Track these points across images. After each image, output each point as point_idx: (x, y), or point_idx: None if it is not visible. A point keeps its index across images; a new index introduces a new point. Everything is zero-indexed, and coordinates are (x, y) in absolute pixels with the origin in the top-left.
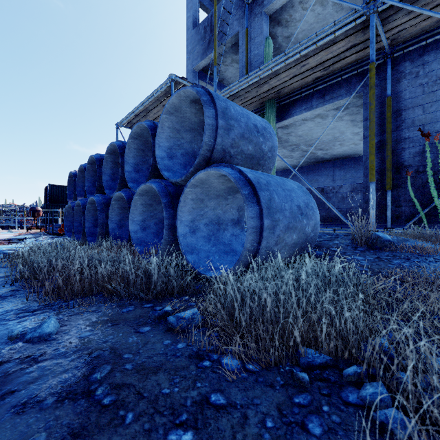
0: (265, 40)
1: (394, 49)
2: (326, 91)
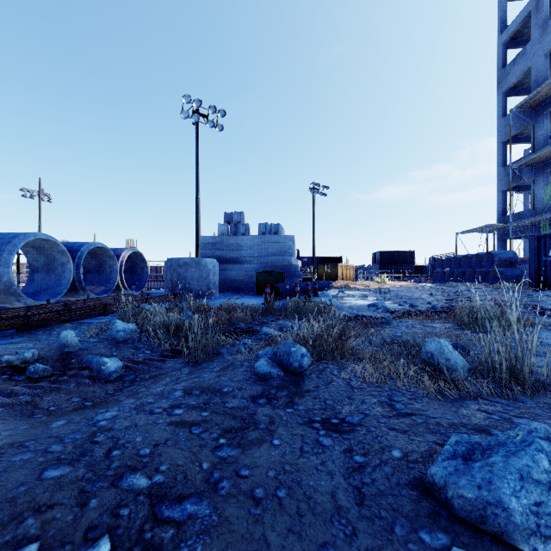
0: (545, 186)
1: None
2: None
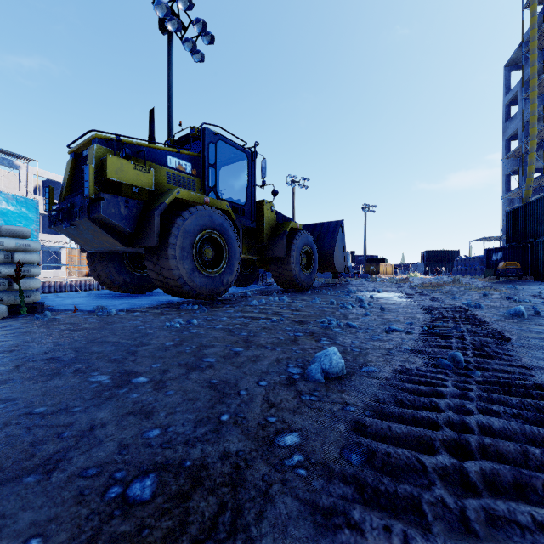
0: None
1: None
2: None
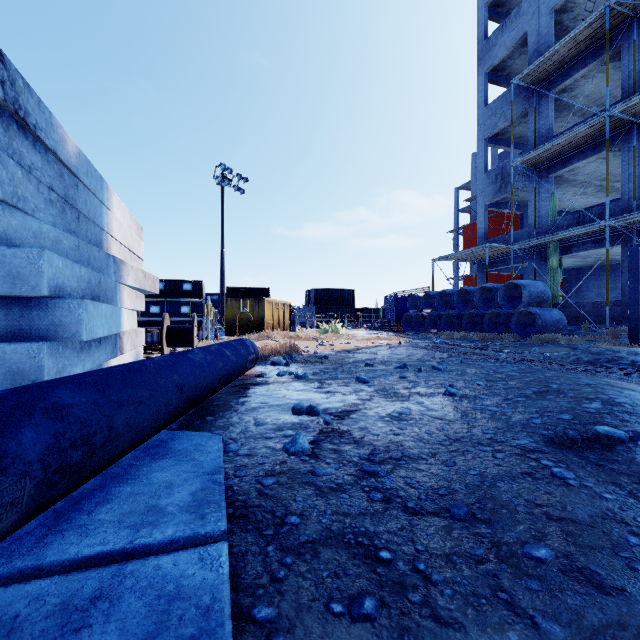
0: (550, 196)
1: (636, 226)
2: (596, 240)
